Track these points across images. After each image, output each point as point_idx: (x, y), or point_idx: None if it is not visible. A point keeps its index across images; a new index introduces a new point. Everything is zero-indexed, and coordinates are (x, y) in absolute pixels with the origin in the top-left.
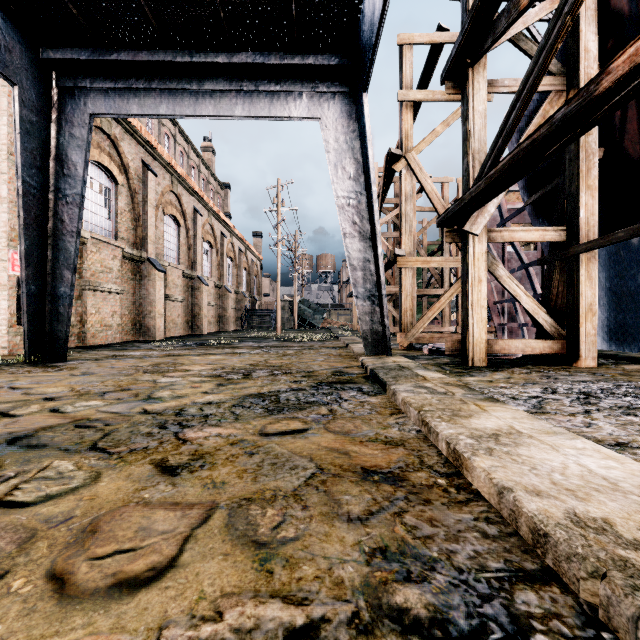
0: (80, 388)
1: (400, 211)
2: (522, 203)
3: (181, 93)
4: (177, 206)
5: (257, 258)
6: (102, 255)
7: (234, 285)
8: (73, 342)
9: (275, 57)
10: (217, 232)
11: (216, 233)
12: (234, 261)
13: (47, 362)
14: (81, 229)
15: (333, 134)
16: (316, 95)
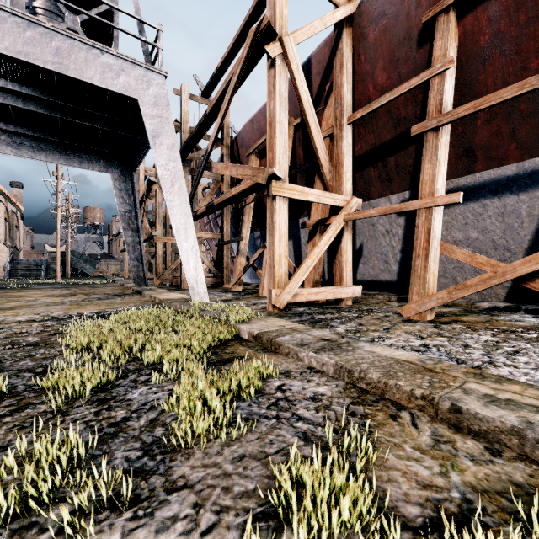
0: None
1: (156, 211)
2: None
3: (22, 145)
4: None
5: (18, 209)
6: None
7: None
8: None
9: (87, 144)
10: None
11: None
12: None
13: None
14: None
15: (118, 182)
16: (108, 162)
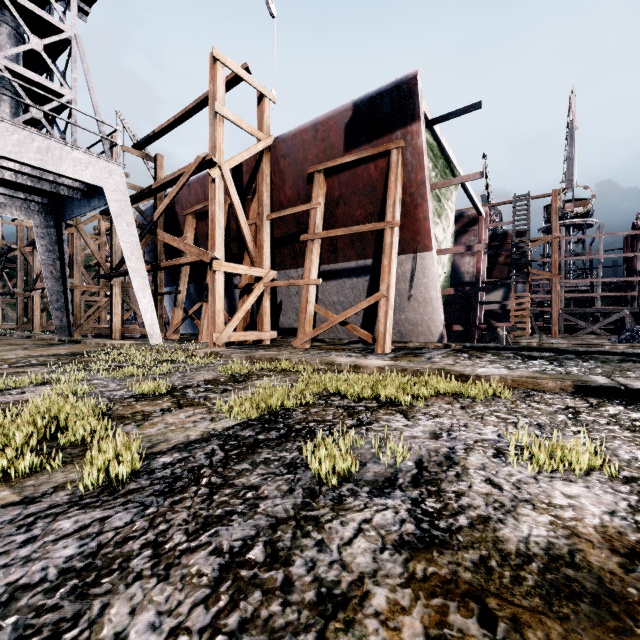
0: None
1: (72, 256)
2: None
3: None
4: None
5: None
6: None
7: None
8: None
9: (9, 191)
10: None
11: None
12: None
13: None
14: None
15: (41, 229)
16: (31, 209)
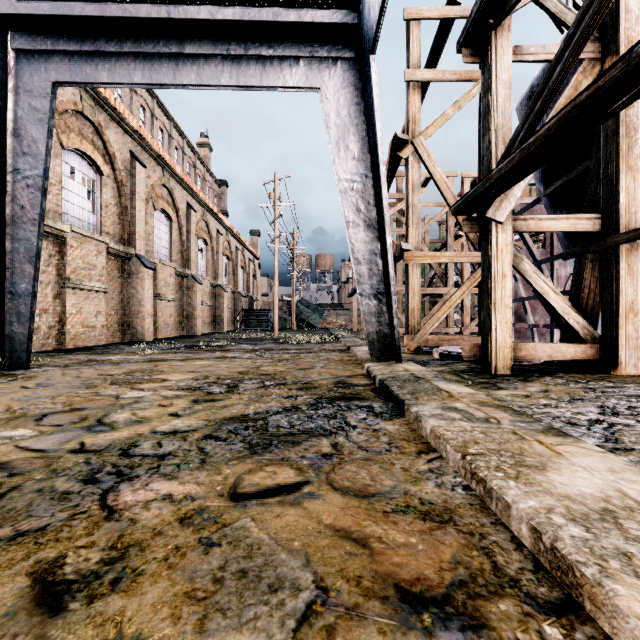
0: (19, 407)
1: (407, 202)
2: (530, 198)
3: (158, 58)
4: (169, 201)
5: (255, 257)
6: (84, 250)
7: (230, 284)
8: (50, 345)
9: (267, 13)
10: (212, 229)
11: (211, 230)
12: (230, 260)
13: (7, 369)
14: (59, 222)
15: (334, 107)
16: (315, 61)
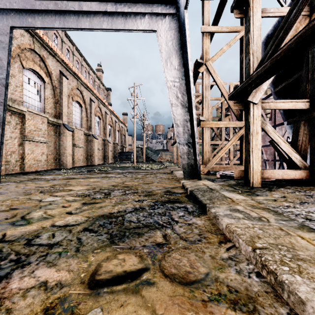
0: None
1: (202, 95)
2: (264, 95)
3: (68, 13)
4: (80, 97)
5: (124, 126)
6: (35, 121)
7: (112, 139)
8: (16, 170)
9: None
10: (103, 111)
11: (102, 112)
12: (112, 127)
13: None
14: (21, 106)
15: (164, 41)
16: (154, 15)
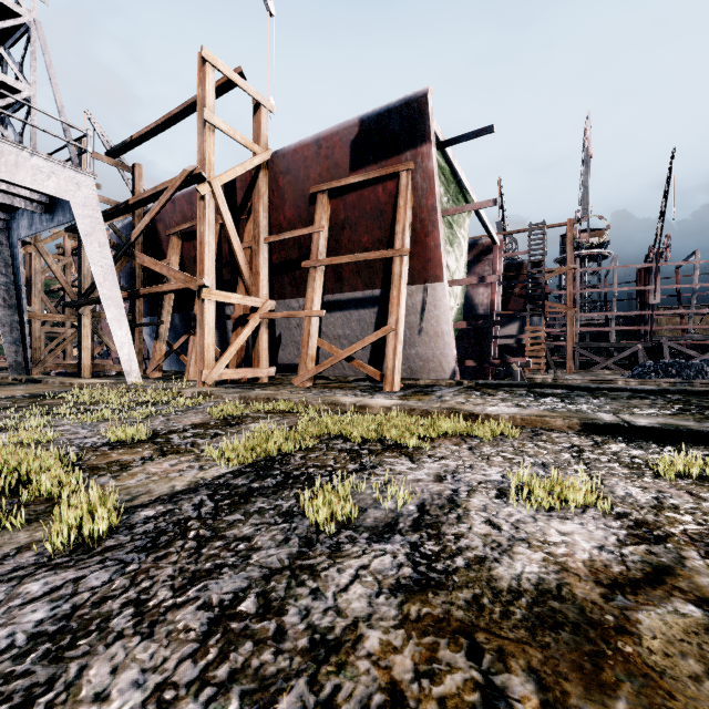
0: None
1: (30, 280)
2: None
3: None
4: None
5: None
6: None
7: None
8: None
9: None
10: None
11: None
12: None
13: None
14: None
15: None
16: None
